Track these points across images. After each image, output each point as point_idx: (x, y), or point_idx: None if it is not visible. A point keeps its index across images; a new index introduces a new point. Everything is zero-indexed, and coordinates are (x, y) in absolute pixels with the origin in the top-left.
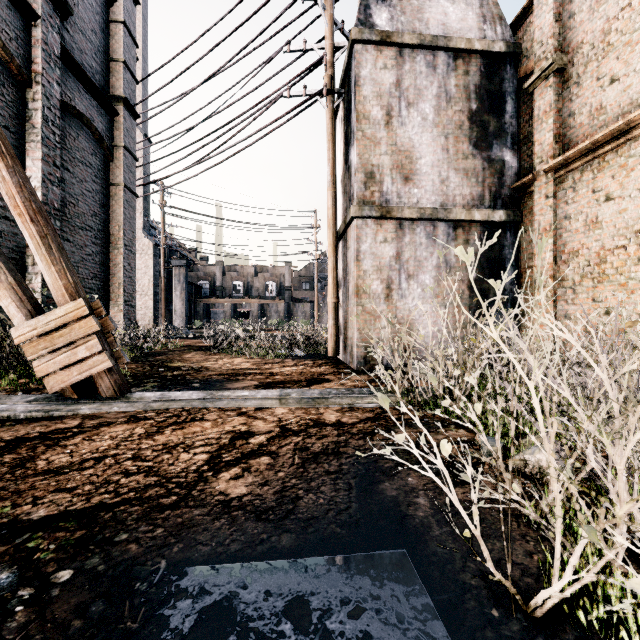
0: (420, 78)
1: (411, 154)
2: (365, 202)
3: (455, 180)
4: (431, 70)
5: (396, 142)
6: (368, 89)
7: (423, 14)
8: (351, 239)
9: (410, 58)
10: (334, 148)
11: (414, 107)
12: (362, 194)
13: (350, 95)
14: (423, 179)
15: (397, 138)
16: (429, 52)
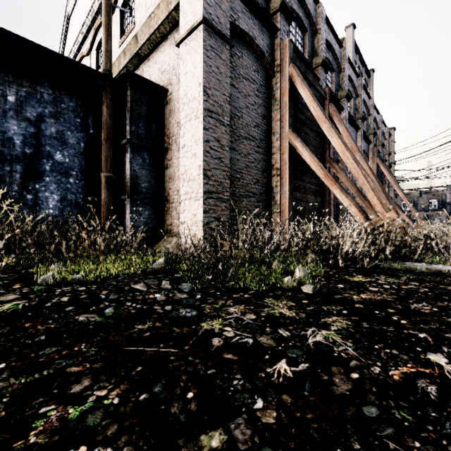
0: None
1: None
2: None
3: None
4: None
5: None
6: None
7: None
8: None
9: None
10: None
11: None
12: None
13: None
14: None
15: None
16: None
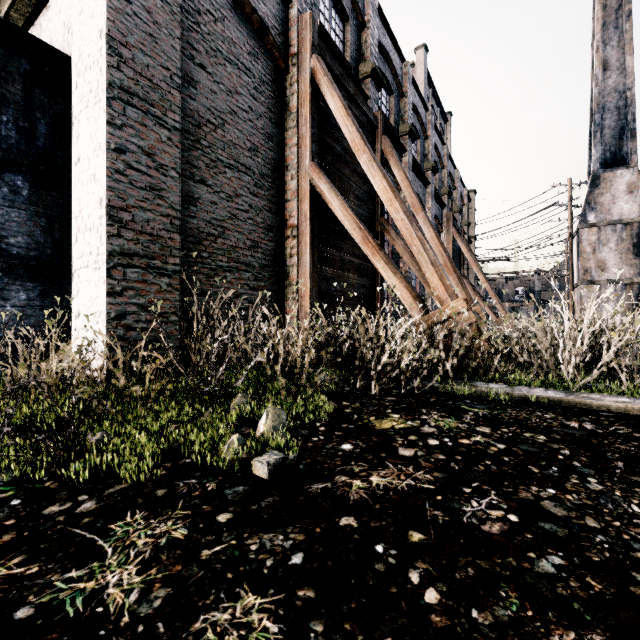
0: (608, 235)
1: (604, 262)
2: (583, 280)
3: (625, 269)
4: (613, 232)
5: (597, 259)
6: (585, 243)
7: (610, 211)
8: (578, 291)
9: (603, 229)
10: (572, 256)
11: (605, 246)
12: (582, 277)
13: (578, 242)
14: (610, 270)
15: (597, 257)
16: (612, 226)
